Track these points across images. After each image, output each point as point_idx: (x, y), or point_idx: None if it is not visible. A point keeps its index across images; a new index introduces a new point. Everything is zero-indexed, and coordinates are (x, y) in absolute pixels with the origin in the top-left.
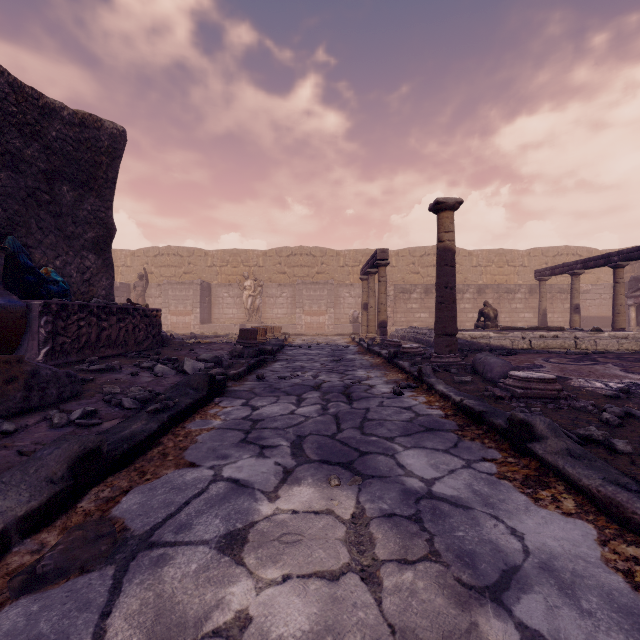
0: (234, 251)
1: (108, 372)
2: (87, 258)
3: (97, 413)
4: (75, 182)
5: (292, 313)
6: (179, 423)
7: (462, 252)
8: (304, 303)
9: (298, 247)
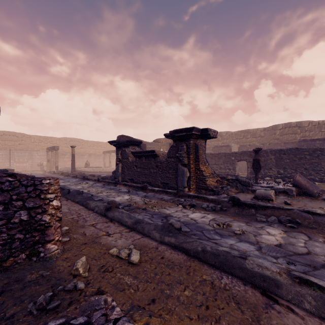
0: None
1: None
2: None
3: None
4: None
5: (5, 162)
6: None
7: (85, 141)
8: (15, 158)
9: (8, 132)
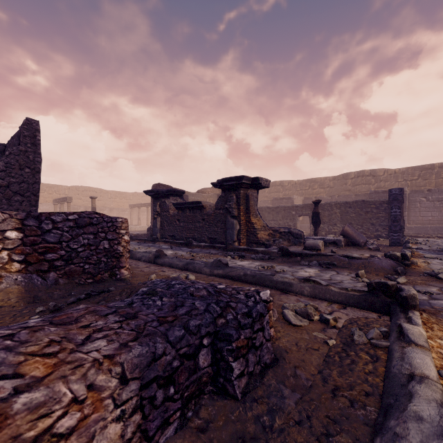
0: None
1: None
2: None
3: None
4: None
5: None
6: None
7: (104, 191)
8: None
9: None
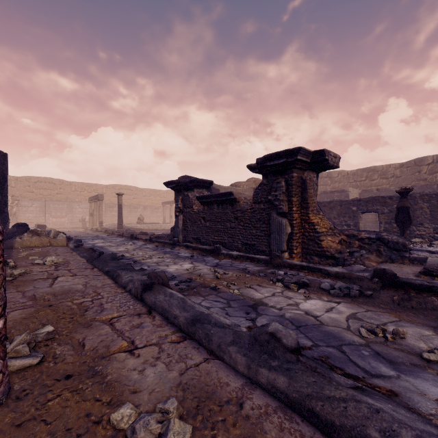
0: None
1: None
2: None
3: None
4: None
5: (40, 216)
6: None
7: (139, 189)
8: (51, 211)
9: (43, 178)
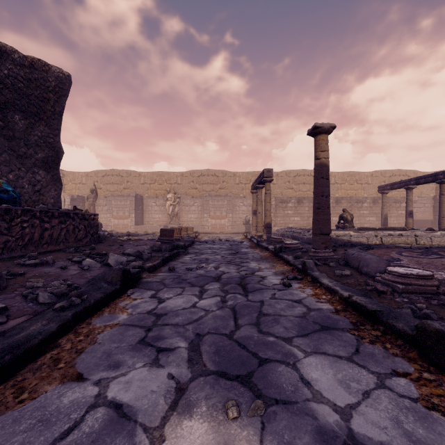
0: (160, 173)
1: (41, 266)
2: (38, 173)
3: (8, 310)
4: (26, 112)
5: (201, 217)
6: (86, 318)
7: None
8: (210, 210)
9: (206, 170)
